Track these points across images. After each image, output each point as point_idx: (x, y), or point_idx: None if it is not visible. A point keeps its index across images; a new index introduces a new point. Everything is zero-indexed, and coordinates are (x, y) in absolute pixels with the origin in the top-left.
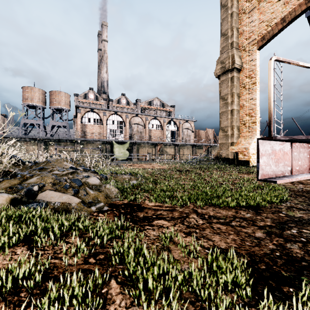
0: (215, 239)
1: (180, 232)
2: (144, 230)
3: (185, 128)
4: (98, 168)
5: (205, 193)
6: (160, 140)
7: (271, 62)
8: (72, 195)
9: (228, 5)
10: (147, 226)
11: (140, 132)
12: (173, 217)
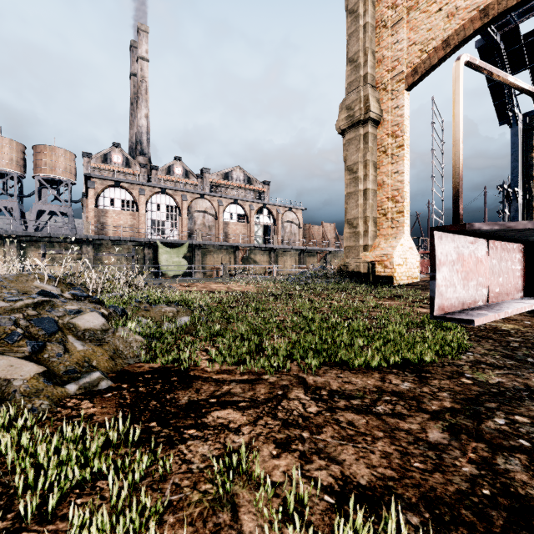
0: (345, 456)
1: (266, 443)
2: (182, 443)
3: (287, 220)
4: (114, 293)
5: (322, 338)
6: (244, 241)
7: (460, 64)
8: (24, 357)
9: (359, 10)
10: (192, 431)
11: (209, 227)
12: (255, 400)
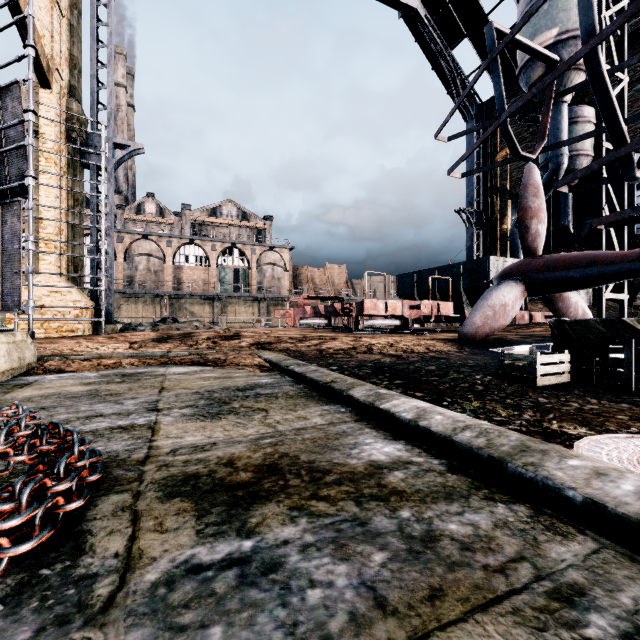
0: None
1: None
2: None
3: (267, 262)
4: None
5: None
6: (205, 289)
7: None
8: None
9: None
10: None
11: (155, 273)
12: None
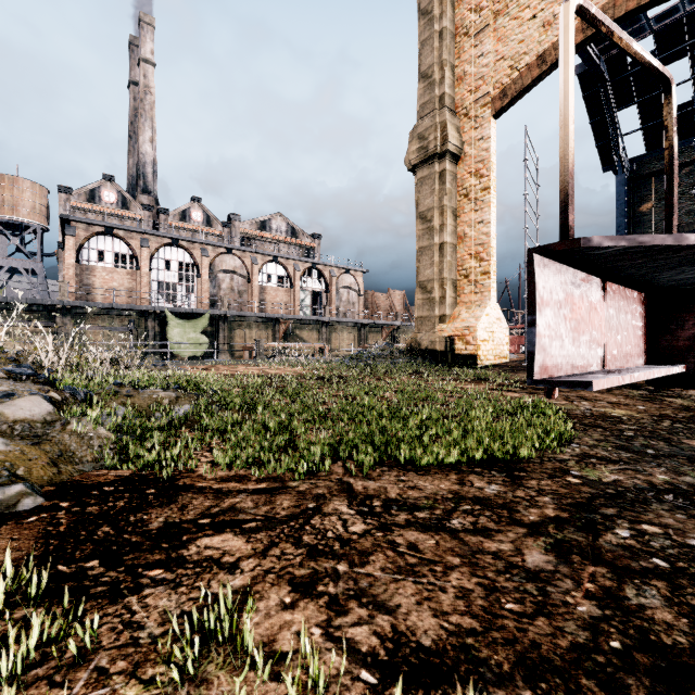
0: (400, 598)
1: (277, 584)
2: (133, 594)
3: (343, 285)
4: None
5: (380, 430)
6: (287, 312)
7: (570, 6)
8: None
9: (435, 11)
10: (157, 571)
11: (239, 293)
12: (271, 518)
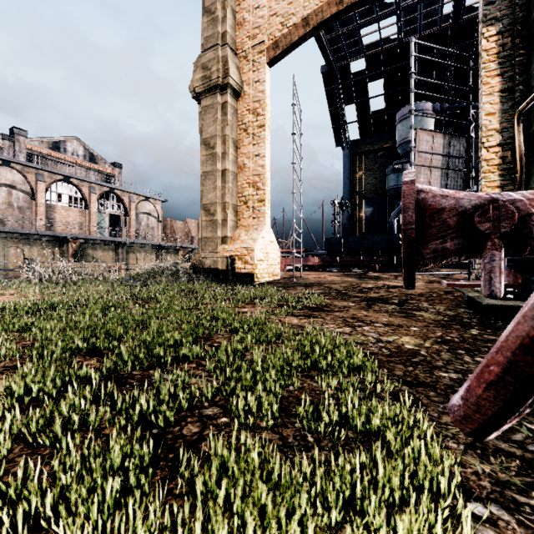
0: None
1: None
2: None
3: (143, 211)
4: None
5: None
6: (81, 233)
7: None
8: None
9: None
10: None
11: (19, 209)
12: None
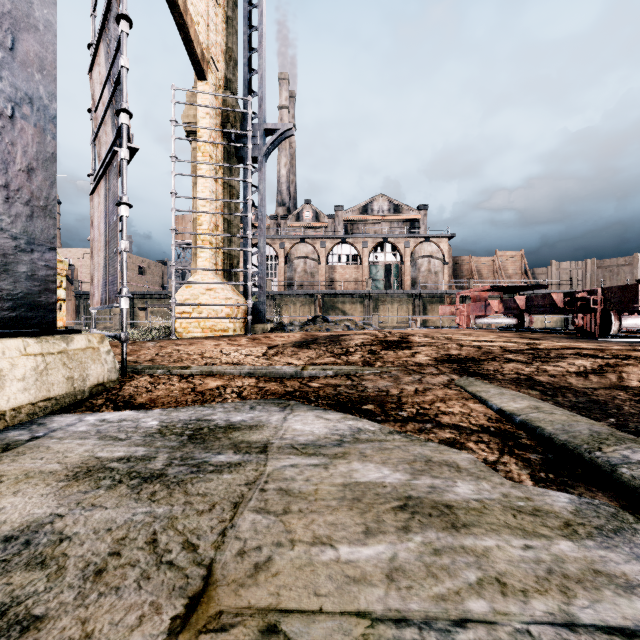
0: None
1: None
2: None
3: (422, 255)
4: None
5: None
6: (356, 288)
7: None
8: None
9: None
10: None
11: (311, 274)
12: None
